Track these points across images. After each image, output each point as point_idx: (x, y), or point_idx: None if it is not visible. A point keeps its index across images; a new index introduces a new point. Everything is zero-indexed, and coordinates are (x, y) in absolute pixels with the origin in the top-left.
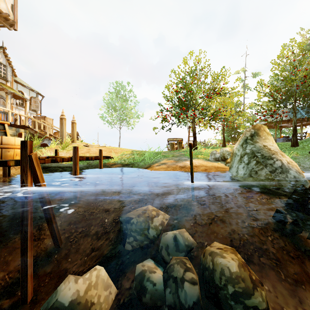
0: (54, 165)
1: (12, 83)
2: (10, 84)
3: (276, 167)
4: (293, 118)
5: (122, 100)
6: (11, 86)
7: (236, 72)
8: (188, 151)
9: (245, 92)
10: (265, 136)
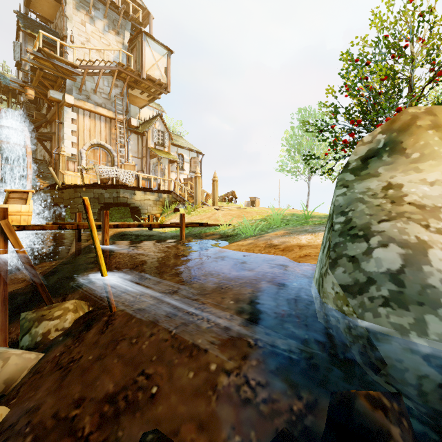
0: (137, 232)
1: (169, 148)
2: (167, 149)
3: (373, 275)
4: None
5: (310, 134)
6: (168, 151)
7: None
8: None
9: None
10: (425, 147)
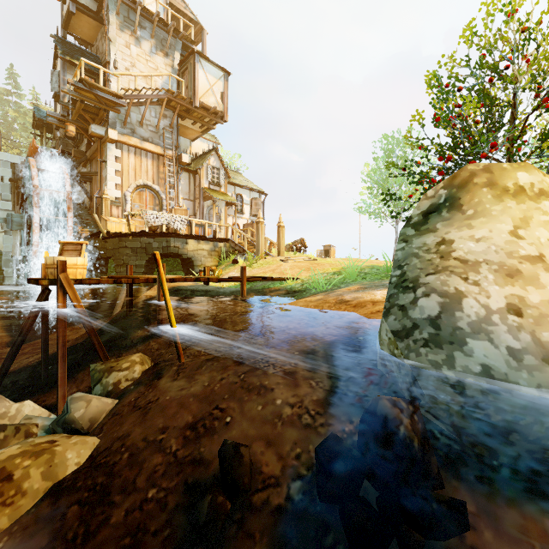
0: (192, 287)
1: (226, 187)
2: (224, 189)
3: (417, 321)
4: None
5: (398, 167)
6: (225, 191)
7: None
8: None
9: None
10: (478, 205)
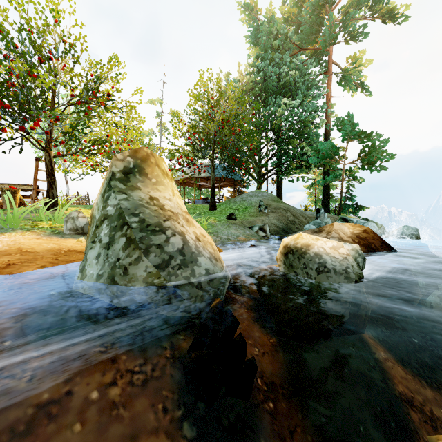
0: None
1: None
2: None
3: (172, 253)
4: (212, 173)
5: None
6: None
7: (151, 102)
8: (30, 212)
9: (163, 133)
10: (158, 177)
